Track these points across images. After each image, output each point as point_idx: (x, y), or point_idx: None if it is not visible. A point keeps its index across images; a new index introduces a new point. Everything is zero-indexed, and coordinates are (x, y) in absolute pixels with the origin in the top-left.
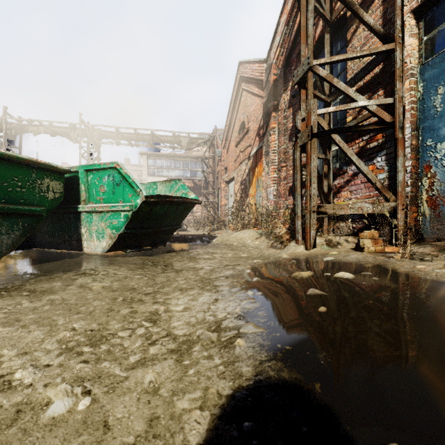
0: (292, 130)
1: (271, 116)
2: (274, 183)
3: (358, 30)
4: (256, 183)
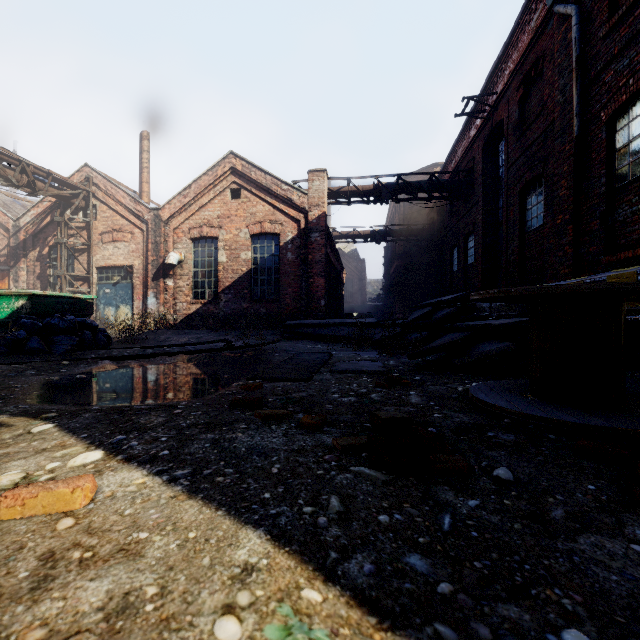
0: (40, 275)
1: (22, 260)
2: None
3: (79, 257)
4: None
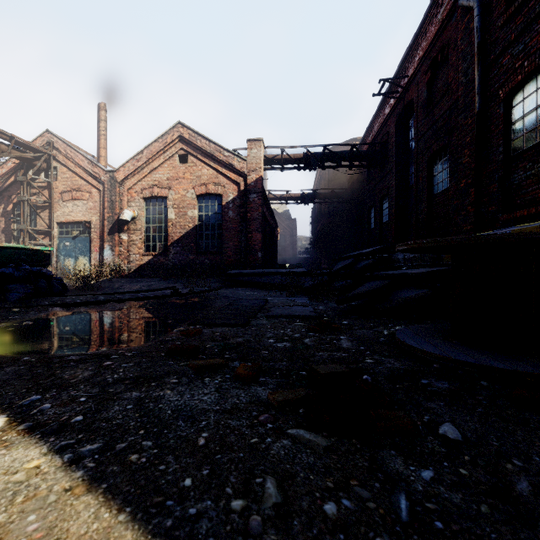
0: (5, 229)
1: None
2: None
3: (41, 213)
4: None
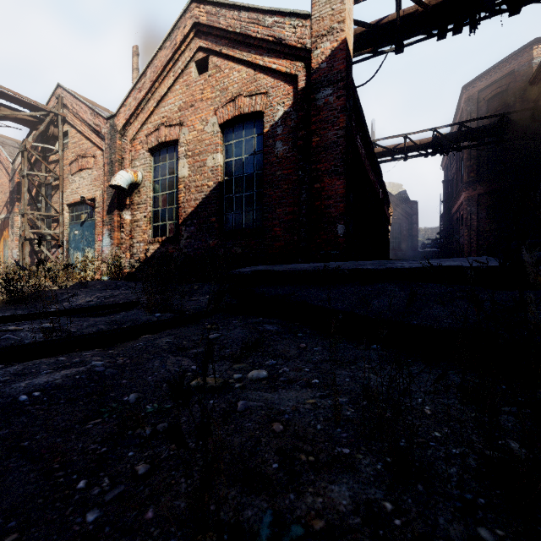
0: (30, 219)
1: (16, 204)
2: (18, 247)
3: (55, 195)
4: (5, 243)
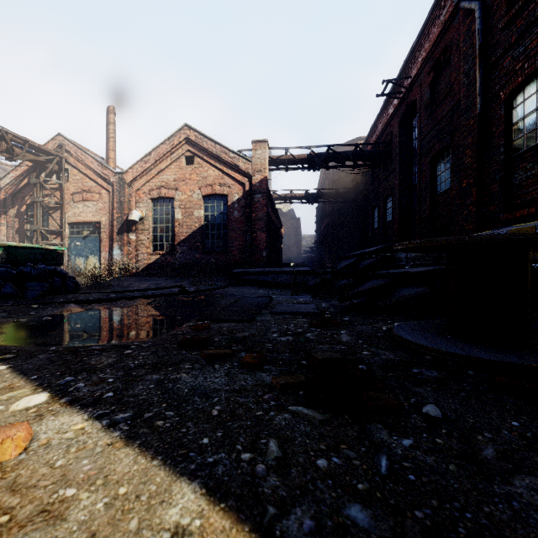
0: (19, 229)
1: (2, 216)
2: None
3: (53, 214)
4: None
